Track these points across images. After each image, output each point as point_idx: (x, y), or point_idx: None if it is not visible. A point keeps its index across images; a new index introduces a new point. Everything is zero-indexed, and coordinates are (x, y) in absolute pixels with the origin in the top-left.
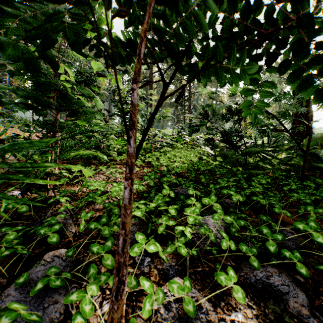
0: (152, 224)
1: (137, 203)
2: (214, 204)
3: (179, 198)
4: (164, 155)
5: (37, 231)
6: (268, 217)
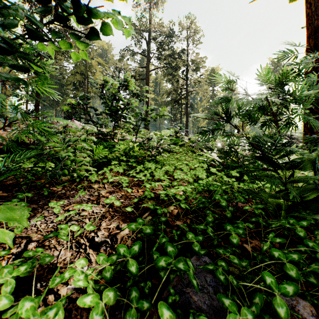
0: None
1: None
2: None
3: None
4: (161, 166)
5: None
6: None
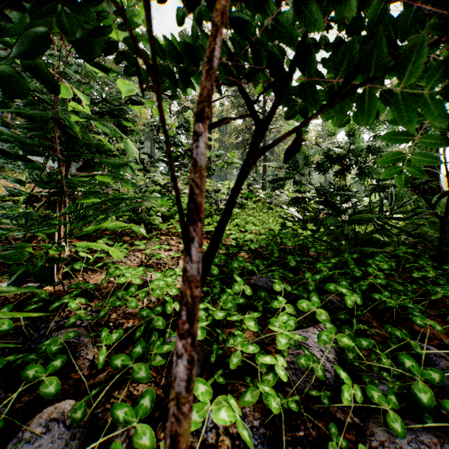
0: (218, 343)
1: None
2: (317, 311)
3: (259, 296)
4: (231, 221)
5: (22, 373)
6: (403, 330)
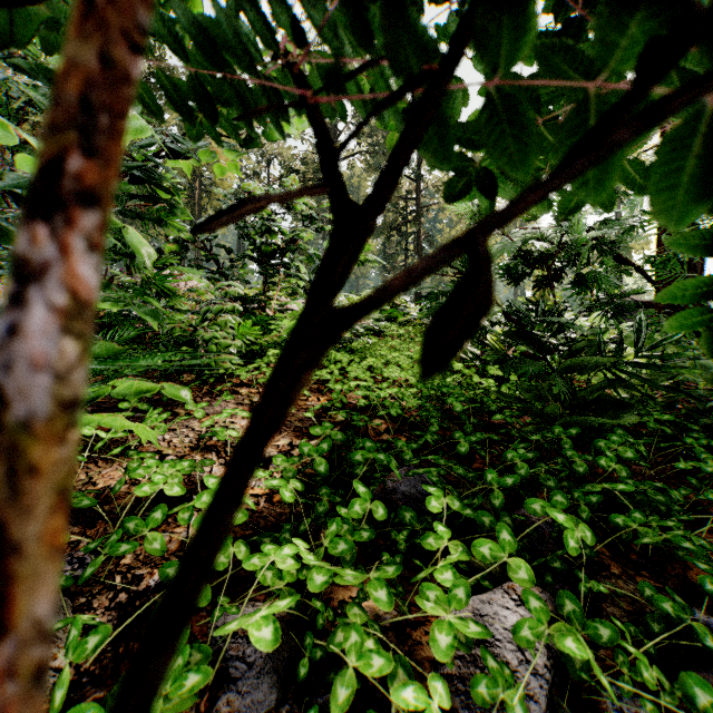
0: None
1: (272, 549)
2: (509, 561)
3: (401, 519)
4: (360, 359)
5: None
6: (676, 598)
